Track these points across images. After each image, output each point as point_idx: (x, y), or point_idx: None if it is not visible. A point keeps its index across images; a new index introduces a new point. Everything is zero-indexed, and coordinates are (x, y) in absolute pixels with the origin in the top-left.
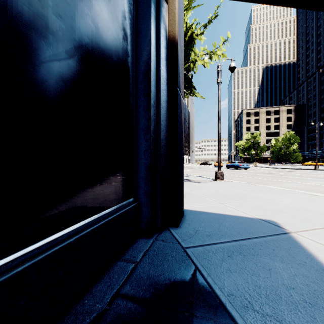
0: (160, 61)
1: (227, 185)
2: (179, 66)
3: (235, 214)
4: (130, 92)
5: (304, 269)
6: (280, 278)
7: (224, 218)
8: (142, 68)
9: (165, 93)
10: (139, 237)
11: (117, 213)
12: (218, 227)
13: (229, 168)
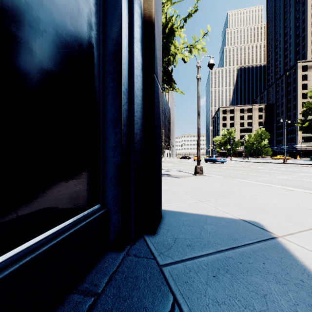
0: (134, 41)
1: (206, 179)
2: (157, 51)
3: (217, 215)
4: (95, 75)
5: (304, 293)
6: (280, 311)
7: (206, 220)
8: (110, 47)
9: (140, 80)
10: (107, 252)
11: (72, 230)
12: (200, 232)
13: (207, 162)
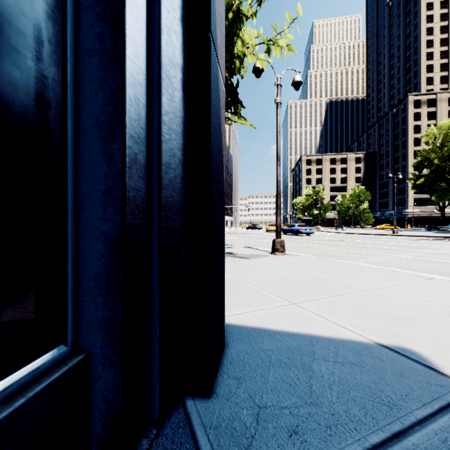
0: None
1: (292, 261)
2: None
3: (330, 335)
4: None
5: None
6: None
7: (312, 348)
8: None
9: (177, 44)
10: None
11: None
12: (309, 384)
13: (286, 233)
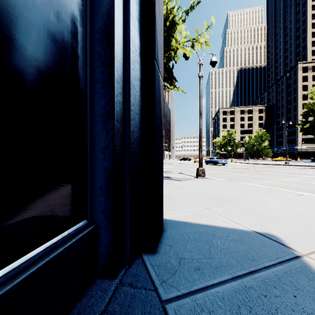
0: (130, 19)
1: (209, 183)
2: (158, 34)
3: (226, 226)
4: (79, 56)
5: None
6: None
7: (214, 232)
8: (100, 22)
9: (138, 67)
10: (95, 279)
11: (41, 262)
12: (209, 249)
13: (207, 164)
